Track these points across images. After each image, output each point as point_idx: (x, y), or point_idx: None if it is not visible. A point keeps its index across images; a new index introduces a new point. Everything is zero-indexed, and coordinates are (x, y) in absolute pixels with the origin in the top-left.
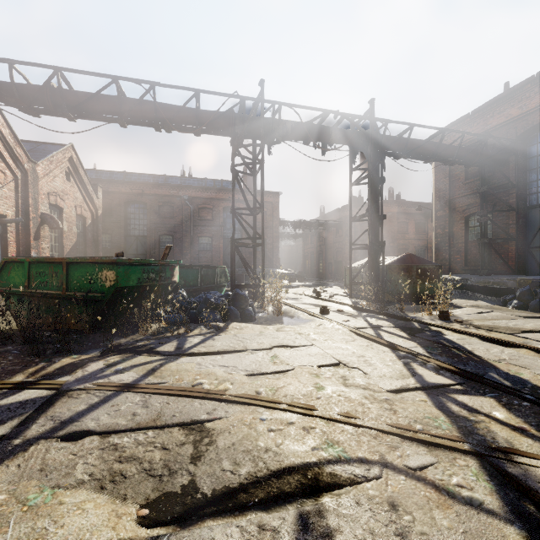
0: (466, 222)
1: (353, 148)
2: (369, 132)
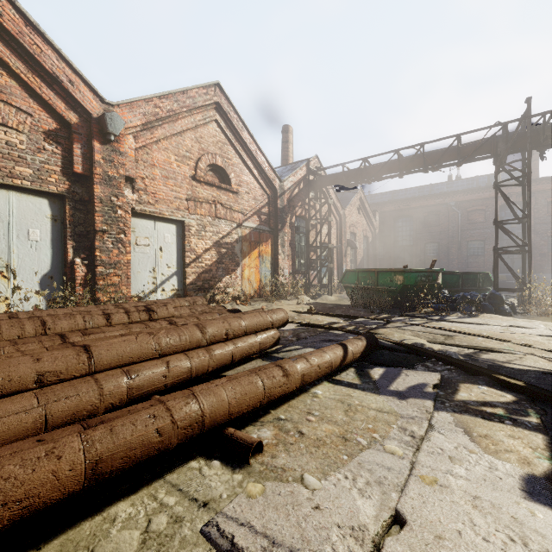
0: None
1: None
2: None
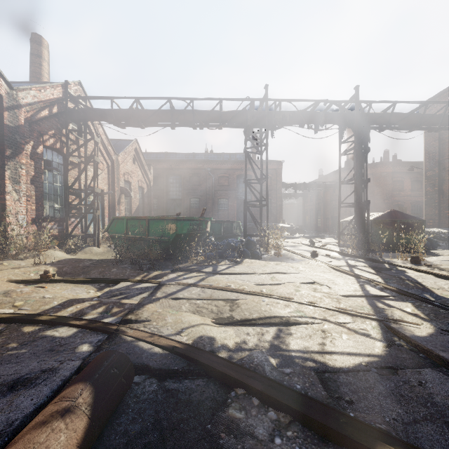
0: None
1: (341, 125)
2: (354, 112)
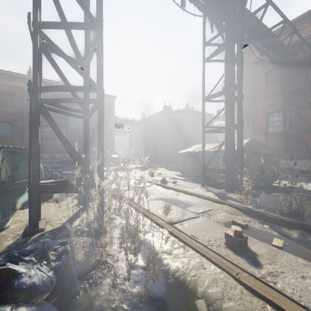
0: (266, 118)
1: (210, 14)
2: None
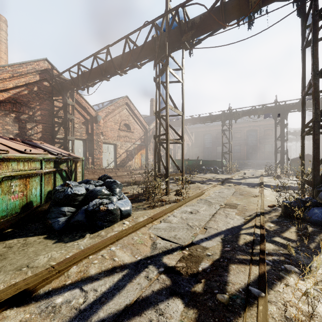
0: None
1: (273, 112)
2: (278, 106)
